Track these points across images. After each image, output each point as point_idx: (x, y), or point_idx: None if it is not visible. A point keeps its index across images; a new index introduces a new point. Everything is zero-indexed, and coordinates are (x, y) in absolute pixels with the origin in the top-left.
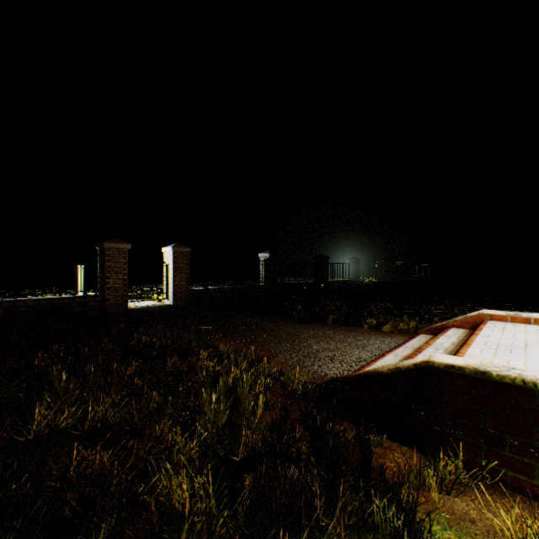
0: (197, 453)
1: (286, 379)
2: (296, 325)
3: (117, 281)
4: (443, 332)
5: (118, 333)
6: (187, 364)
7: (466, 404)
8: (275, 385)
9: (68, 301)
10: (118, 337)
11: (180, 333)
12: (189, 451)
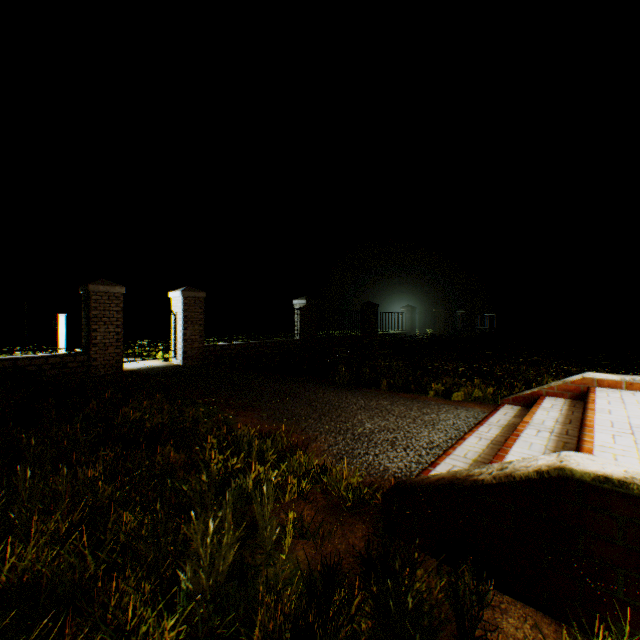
0: (180, 634)
1: (330, 479)
2: (340, 393)
3: (107, 335)
4: (537, 403)
5: (98, 407)
6: (186, 456)
7: (633, 544)
8: (314, 488)
9: (39, 362)
10: (98, 412)
11: (183, 408)
12: (165, 633)
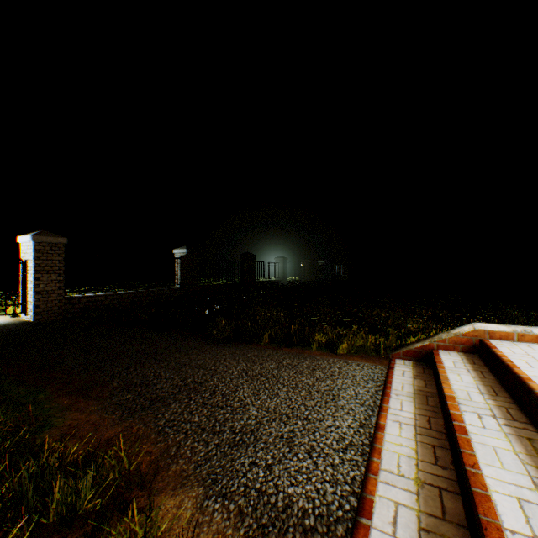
0: None
1: None
2: (218, 354)
3: None
4: (438, 361)
5: None
6: None
7: None
8: None
9: None
10: None
11: None
12: None
